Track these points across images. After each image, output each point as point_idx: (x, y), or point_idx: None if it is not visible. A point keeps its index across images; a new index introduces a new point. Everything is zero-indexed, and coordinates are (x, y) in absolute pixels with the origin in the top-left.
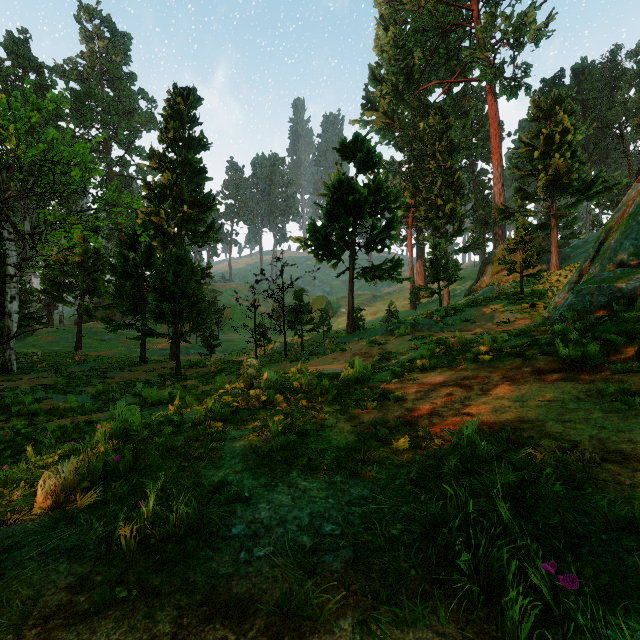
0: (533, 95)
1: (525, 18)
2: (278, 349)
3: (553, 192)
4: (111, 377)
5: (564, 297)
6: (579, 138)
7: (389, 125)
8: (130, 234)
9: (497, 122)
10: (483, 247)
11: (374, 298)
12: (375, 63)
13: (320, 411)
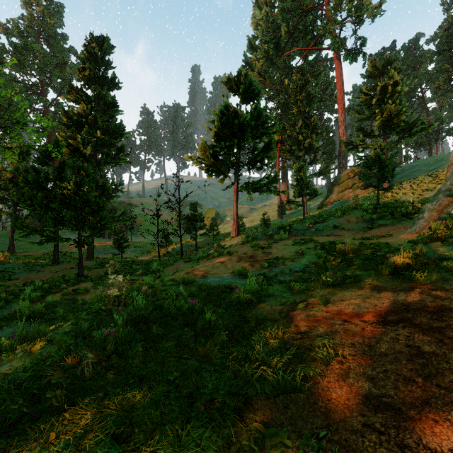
0: (363, 65)
1: (363, 1)
2: (178, 249)
3: (385, 130)
4: (15, 279)
5: (440, 204)
6: (406, 89)
7: (262, 82)
8: (43, 151)
9: (341, 80)
10: (332, 172)
11: (251, 210)
12: (252, 36)
13: (194, 400)
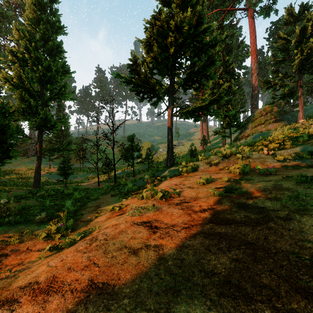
0: (266, 30)
1: None
2: (118, 175)
3: (301, 70)
4: None
5: None
6: None
7: None
8: None
9: (255, 35)
10: (247, 111)
11: (178, 143)
12: None
13: None
